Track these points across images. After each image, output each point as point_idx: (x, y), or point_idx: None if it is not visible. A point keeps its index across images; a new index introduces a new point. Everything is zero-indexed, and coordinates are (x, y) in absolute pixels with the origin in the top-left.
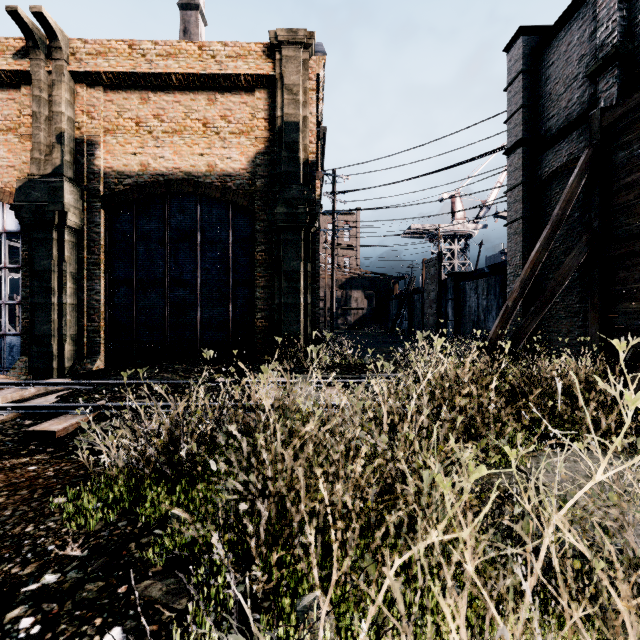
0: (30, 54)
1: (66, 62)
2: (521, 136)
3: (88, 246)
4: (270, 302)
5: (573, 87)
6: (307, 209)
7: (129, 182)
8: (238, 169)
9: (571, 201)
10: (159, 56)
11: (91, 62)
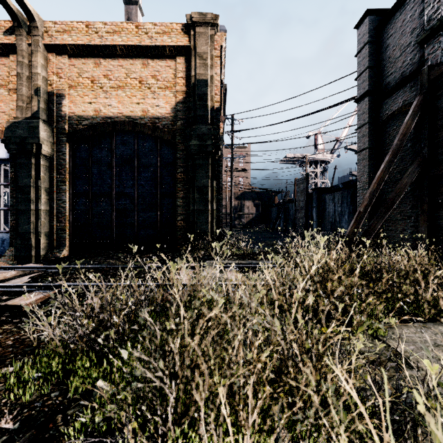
0: (15, 32)
1: (41, 37)
2: (368, 88)
3: (57, 169)
4: (187, 208)
5: (406, 52)
6: (213, 142)
7: (86, 123)
8: (164, 113)
9: (407, 134)
10: (107, 33)
11: (59, 37)
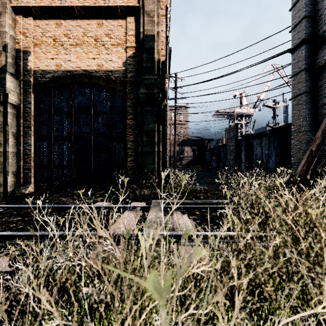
0: None
1: (9, 0)
2: (304, 37)
3: (24, 116)
4: (136, 150)
5: None
6: (159, 90)
7: (49, 76)
8: (116, 67)
9: None
10: None
11: (24, 0)
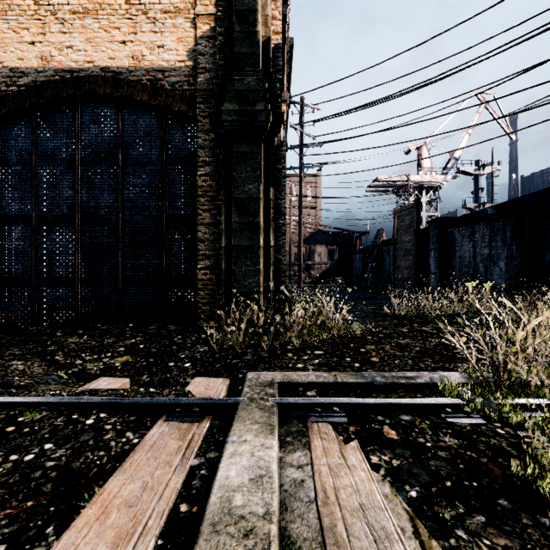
0: None
1: None
2: None
3: None
4: (217, 245)
5: None
6: (269, 105)
7: (25, 82)
8: (173, 61)
9: None
10: None
11: None
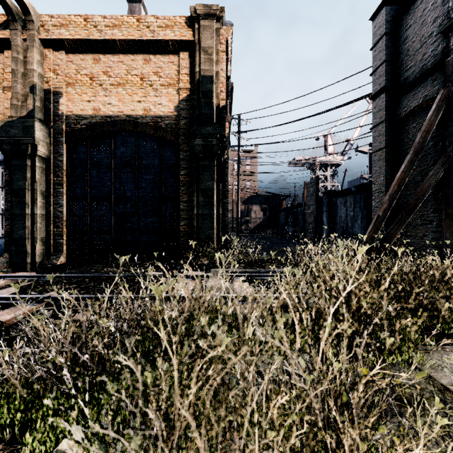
0: (10, 26)
1: (37, 32)
2: (384, 84)
3: (54, 171)
4: (191, 213)
5: (428, 43)
6: (219, 142)
7: (85, 122)
8: (167, 112)
9: (430, 131)
10: (107, 27)
11: (56, 32)
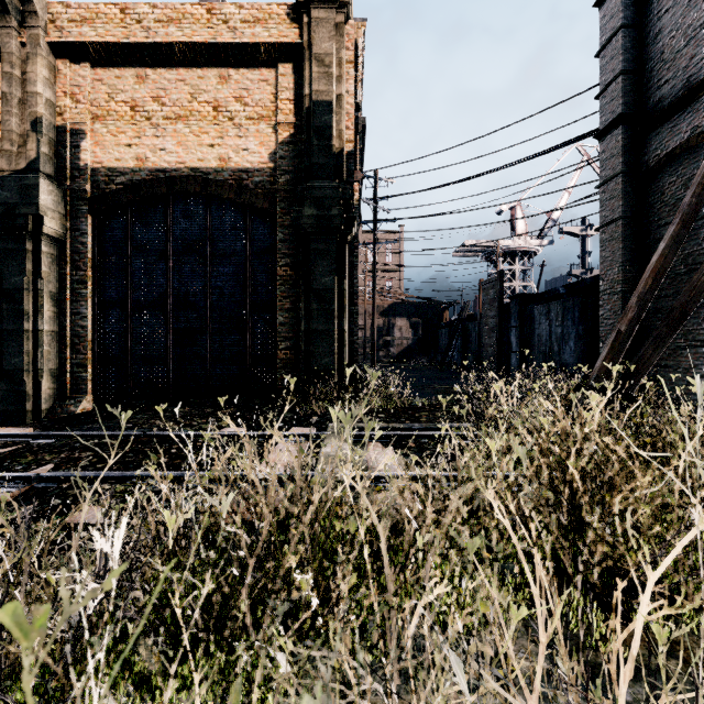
0: None
1: (43, 31)
2: (621, 111)
3: (72, 260)
4: (296, 329)
5: (699, 37)
6: (342, 210)
7: (122, 180)
8: (257, 163)
9: None
10: (158, 22)
11: (74, 31)
